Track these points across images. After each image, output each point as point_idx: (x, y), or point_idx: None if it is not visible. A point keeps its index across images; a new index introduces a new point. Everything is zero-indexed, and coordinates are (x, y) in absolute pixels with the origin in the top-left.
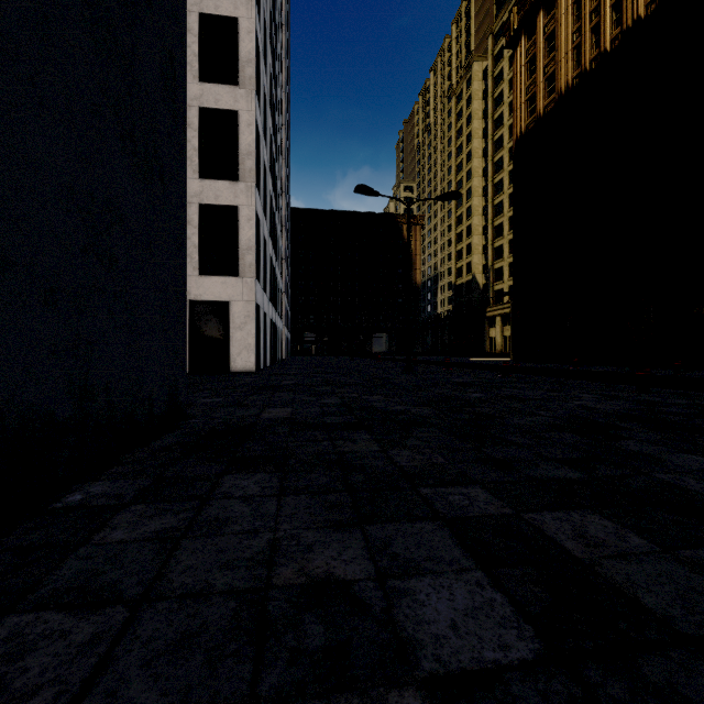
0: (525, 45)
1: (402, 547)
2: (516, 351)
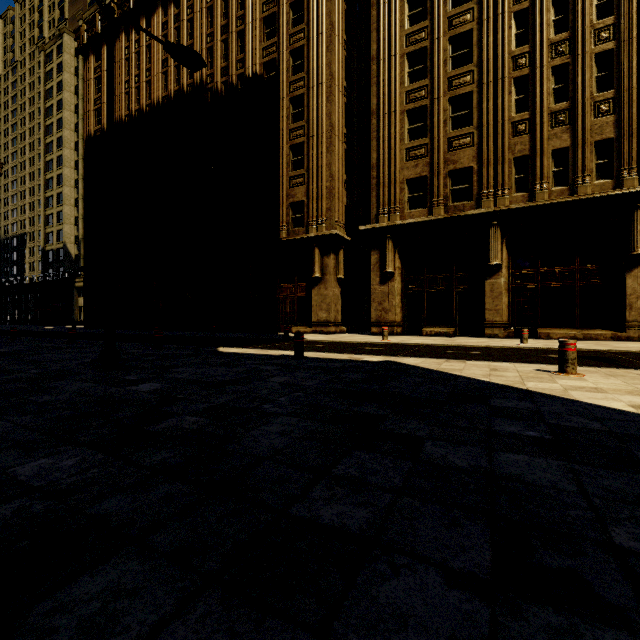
0: (94, 63)
1: None
2: (87, 319)
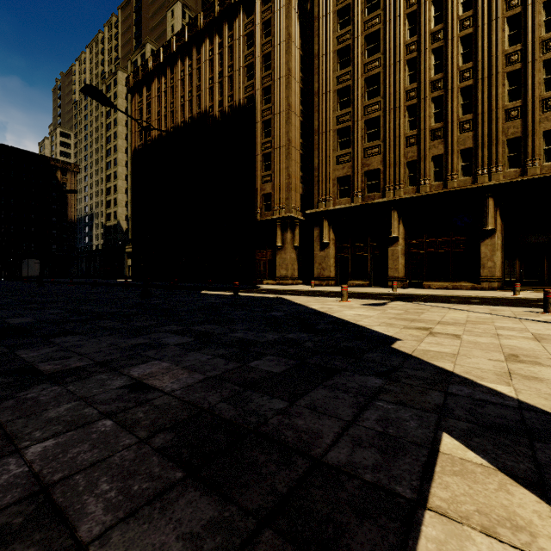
0: (138, 99)
1: (3, 300)
2: (134, 275)
